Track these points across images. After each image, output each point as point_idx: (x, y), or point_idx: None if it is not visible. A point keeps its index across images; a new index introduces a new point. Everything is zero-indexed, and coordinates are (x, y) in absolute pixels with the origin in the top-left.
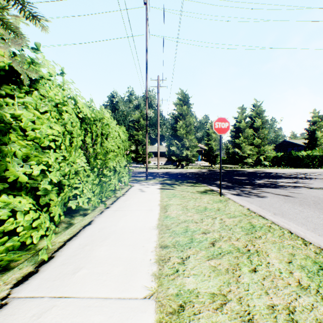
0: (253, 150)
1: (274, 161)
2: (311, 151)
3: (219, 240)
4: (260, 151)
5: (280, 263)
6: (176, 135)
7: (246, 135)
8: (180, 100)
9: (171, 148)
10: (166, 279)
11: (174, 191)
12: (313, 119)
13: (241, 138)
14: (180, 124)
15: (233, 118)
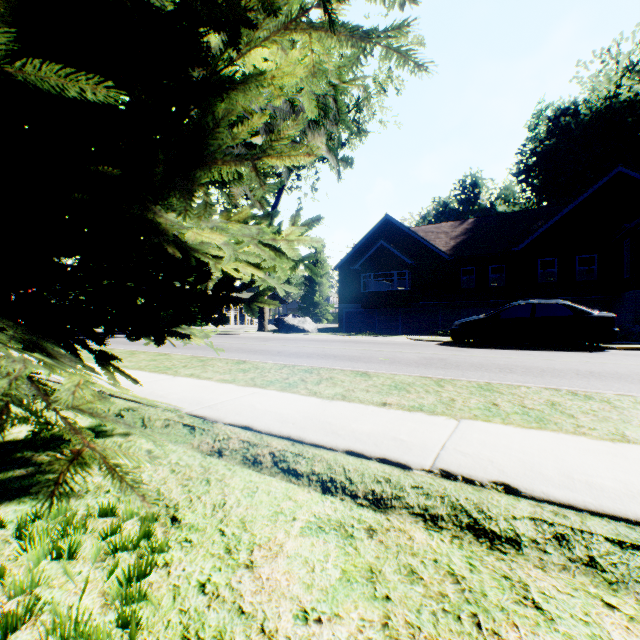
0: None
1: None
2: None
3: None
4: None
5: None
6: None
7: None
8: None
9: None
10: None
11: None
12: None
13: None
14: None
15: None
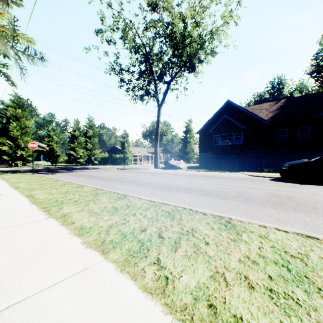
0: (85, 153)
1: (104, 161)
2: (121, 155)
3: (22, 178)
4: (92, 153)
5: (33, 178)
6: (9, 135)
7: (80, 141)
8: (15, 103)
9: (2, 147)
10: (6, 180)
11: (7, 175)
12: (124, 135)
13: (76, 143)
14: (14, 125)
15: (71, 127)
